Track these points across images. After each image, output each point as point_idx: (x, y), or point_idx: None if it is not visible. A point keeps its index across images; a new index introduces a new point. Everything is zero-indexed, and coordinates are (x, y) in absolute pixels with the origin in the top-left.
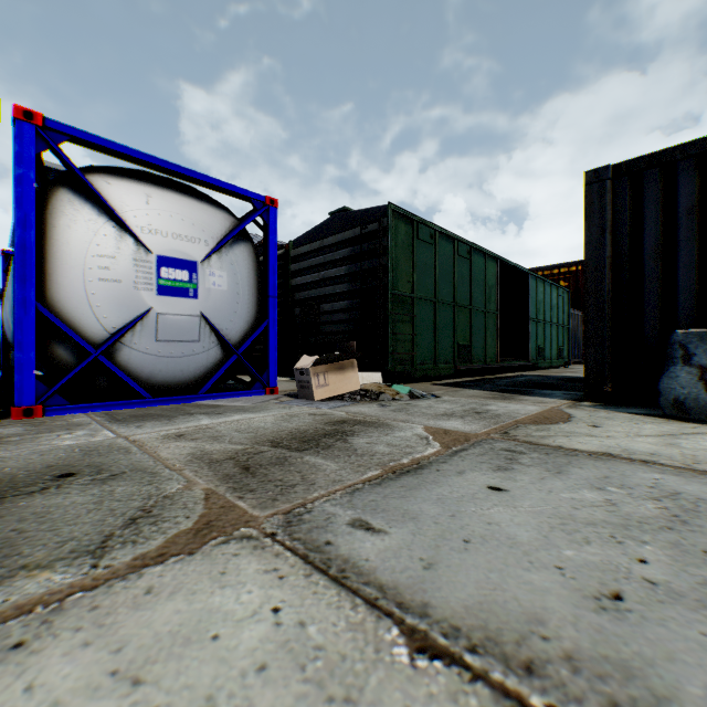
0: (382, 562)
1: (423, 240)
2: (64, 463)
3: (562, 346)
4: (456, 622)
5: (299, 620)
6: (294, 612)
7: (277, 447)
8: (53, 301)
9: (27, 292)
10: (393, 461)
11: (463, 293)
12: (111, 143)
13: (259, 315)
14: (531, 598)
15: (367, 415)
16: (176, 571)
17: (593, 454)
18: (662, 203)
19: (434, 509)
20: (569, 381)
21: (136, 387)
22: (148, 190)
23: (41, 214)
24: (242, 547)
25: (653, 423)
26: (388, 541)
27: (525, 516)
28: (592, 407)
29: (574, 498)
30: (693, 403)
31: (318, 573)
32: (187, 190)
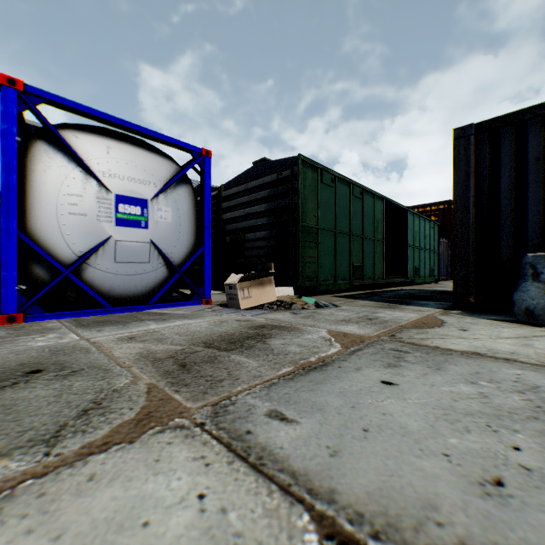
0: (294, 450)
1: (326, 183)
2: (35, 361)
3: (433, 266)
4: (360, 508)
5: (221, 506)
6: (217, 498)
7: (209, 348)
8: (32, 230)
9: (10, 223)
10: (303, 359)
11: (357, 225)
12: (78, 105)
13: (197, 242)
14: (424, 484)
15: (282, 321)
16: (116, 459)
17: (464, 353)
18: (514, 154)
19: (337, 401)
20: (439, 294)
21: (99, 298)
22: (108, 143)
23: (22, 161)
24: (175, 436)
25: (509, 327)
26: (299, 430)
27: (413, 407)
28: (460, 314)
29: (453, 391)
30: (540, 312)
31: (239, 461)
32: (139, 143)
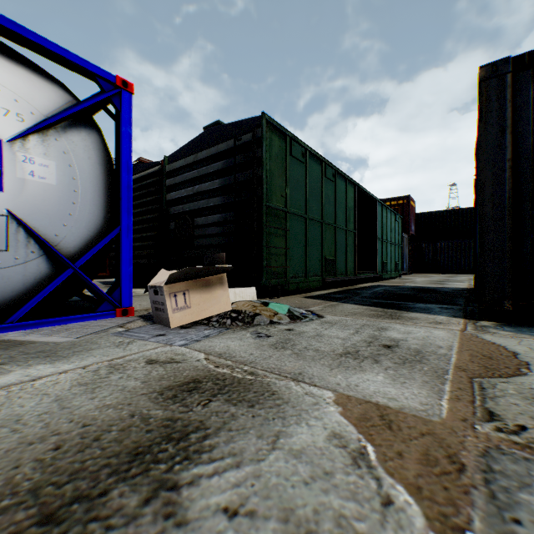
0: None
1: (296, 157)
2: None
3: (398, 261)
4: None
5: None
6: None
7: None
8: None
9: None
10: None
11: (329, 212)
12: None
13: (109, 221)
14: None
15: (237, 361)
16: None
17: None
18: None
19: None
20: (422, 292)
21: None
22: None
23: None
24: None
25: None
26: None
27: None
28: (502, 329)
29: None
30: None
31: None
32: None
